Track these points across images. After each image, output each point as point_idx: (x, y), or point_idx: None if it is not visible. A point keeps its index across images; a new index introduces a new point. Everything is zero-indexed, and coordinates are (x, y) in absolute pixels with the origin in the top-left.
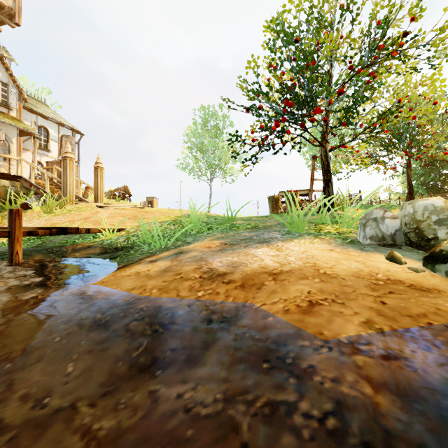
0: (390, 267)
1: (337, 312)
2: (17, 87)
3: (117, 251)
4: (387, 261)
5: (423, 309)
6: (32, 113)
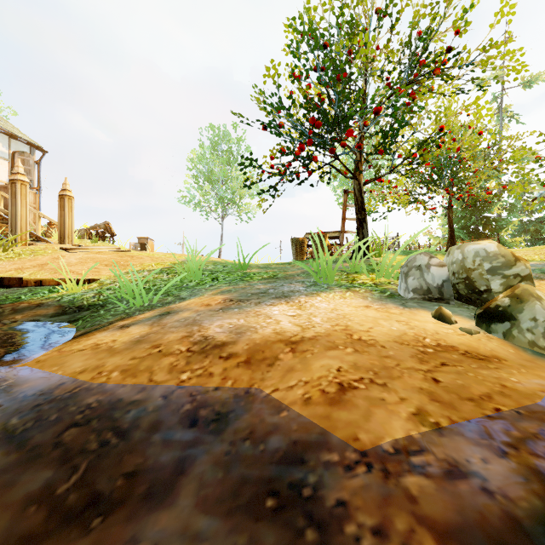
0: (438, 327)
1: (378, 399)
2: None
3: (80, 311)
4: (434, 320)
5: (485, 387)
6: None
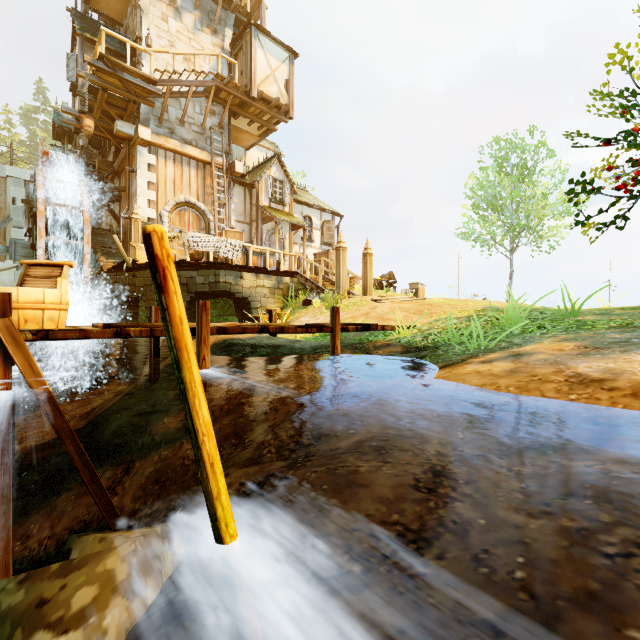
0: None
1: None
2: (289, 182)
3: (420, 351)
4: None
5: None
6: (300, 204)
